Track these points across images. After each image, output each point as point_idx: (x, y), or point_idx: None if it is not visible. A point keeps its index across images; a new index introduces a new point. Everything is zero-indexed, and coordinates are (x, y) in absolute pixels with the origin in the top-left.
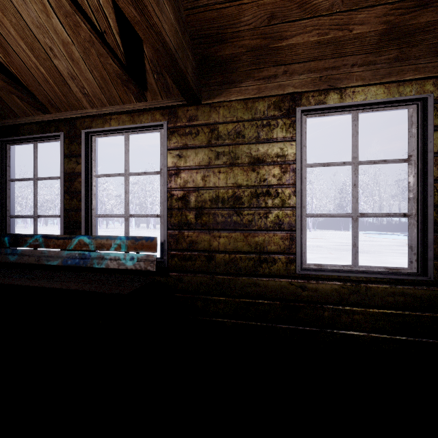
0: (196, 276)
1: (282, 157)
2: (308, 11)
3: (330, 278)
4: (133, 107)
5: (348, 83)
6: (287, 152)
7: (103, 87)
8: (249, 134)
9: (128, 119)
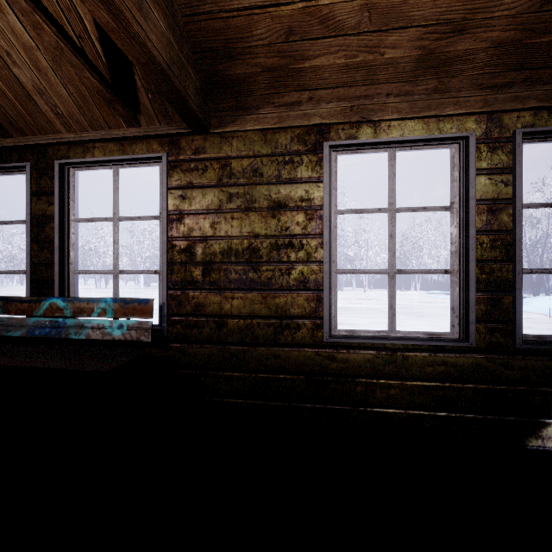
0: (204, 348)
1: (308, 201)
2: (332, 29)
3: (362, 347)
4: (123, 134)
5: (383, 115)
6: (313, 195)
7: (82, 106)
8: (268, 172)
9: (117, 148)
